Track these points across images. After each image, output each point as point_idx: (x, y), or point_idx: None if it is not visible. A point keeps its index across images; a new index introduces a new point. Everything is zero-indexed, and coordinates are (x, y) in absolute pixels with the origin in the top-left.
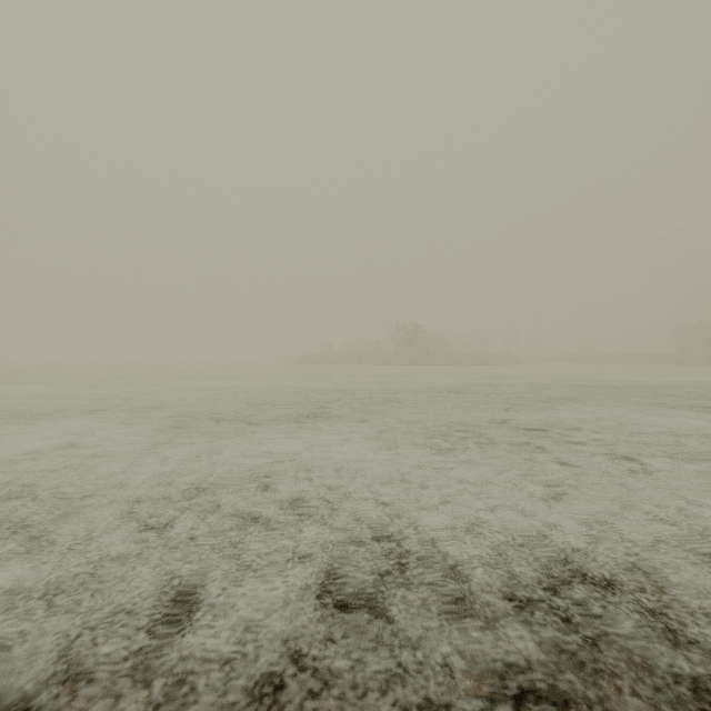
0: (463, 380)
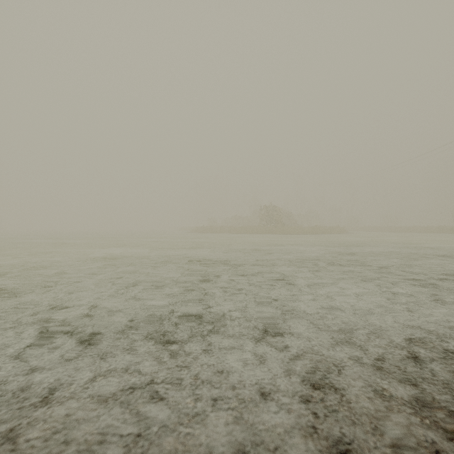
0: (323, 247)
